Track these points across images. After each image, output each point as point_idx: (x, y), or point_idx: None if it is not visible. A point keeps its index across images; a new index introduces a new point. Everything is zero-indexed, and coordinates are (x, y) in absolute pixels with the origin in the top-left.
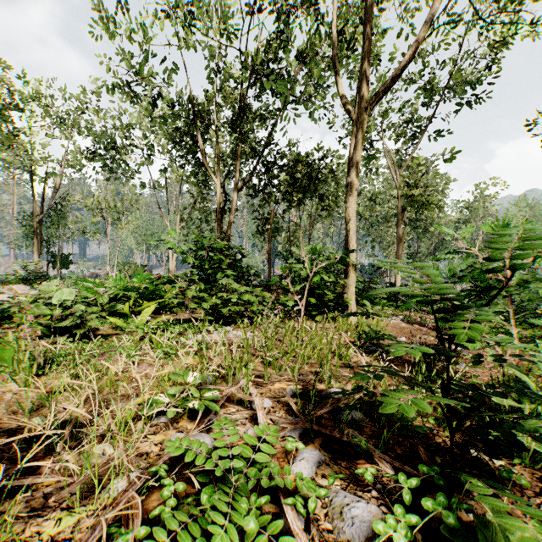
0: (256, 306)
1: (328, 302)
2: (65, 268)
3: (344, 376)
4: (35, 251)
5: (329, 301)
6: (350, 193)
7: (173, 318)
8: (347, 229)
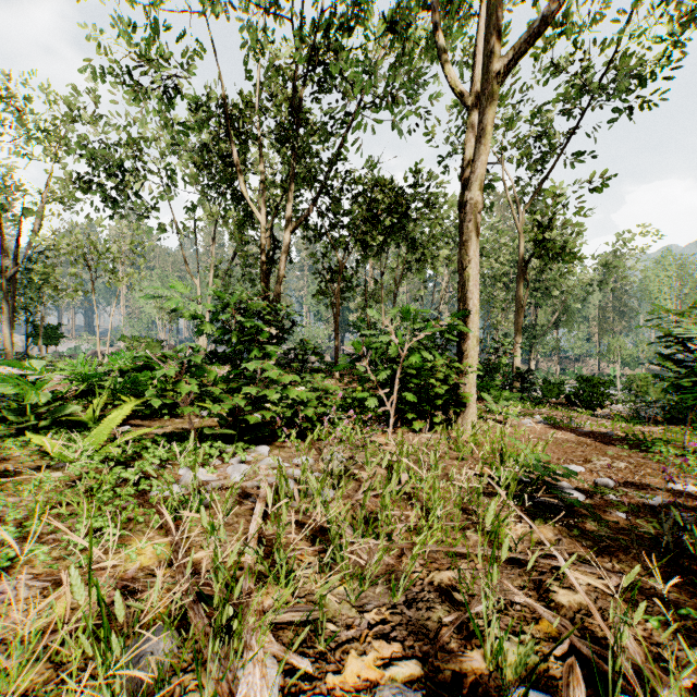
0: (312, 409)
1: (433, 399)
2: (53, 343)
3: (516, 602)
4: (5, 319)
5: (436, 398)
6: (470, 217)
7: (171, 426)
8: (465, 278)
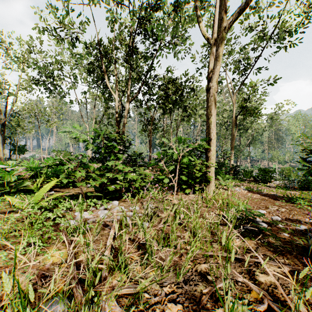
0: (138, 183)
1: (195, 179)
2: (22, 153)
3: (239, 281)
4: (0, 142)
5: (196, 178)
6: (212, 94)
7: (73, 191)
8: (209, 123)
